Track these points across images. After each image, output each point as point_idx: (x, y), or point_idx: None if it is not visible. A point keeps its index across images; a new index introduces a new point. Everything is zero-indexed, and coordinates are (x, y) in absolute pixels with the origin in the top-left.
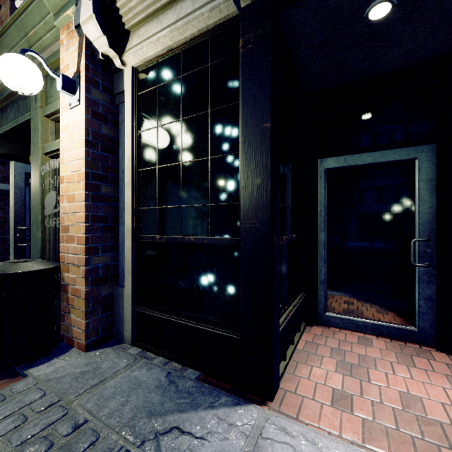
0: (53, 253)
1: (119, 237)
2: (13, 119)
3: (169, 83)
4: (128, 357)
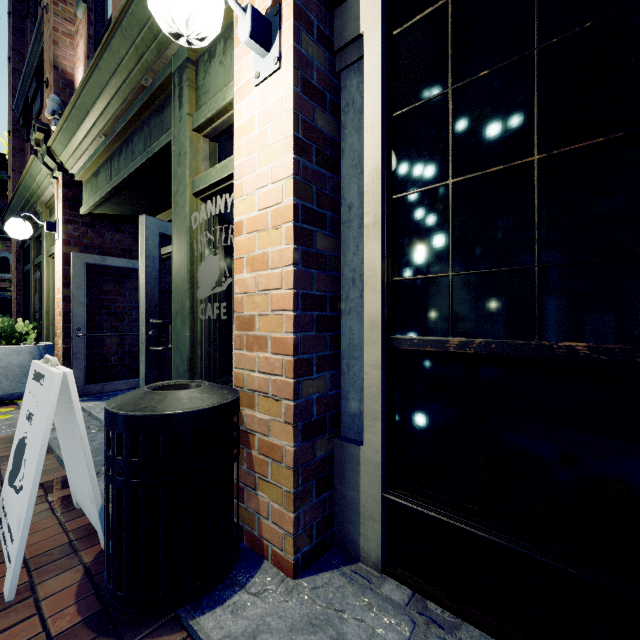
0: (206, 364)
1: (341, 340)
2: (142, 152)
3: None
4: (392, 611)
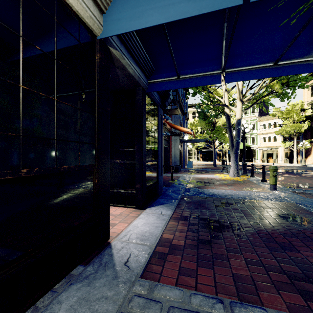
0: None
1: None
2: None
3: (41, 8)
4: None
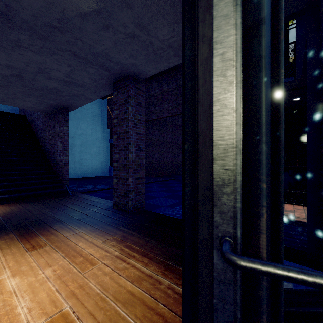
0: None
1: None
2: None
3: None
4: None
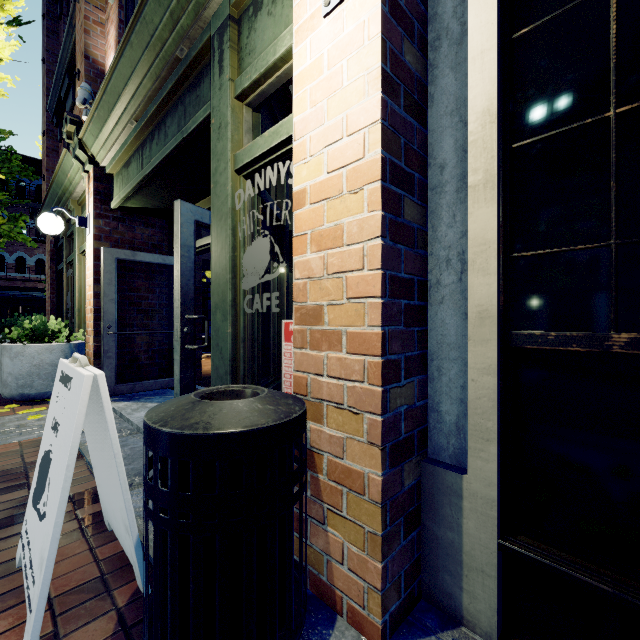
0: (249, 365)
1: (429, 337)
2: (176, 133)
3: None
4: None
